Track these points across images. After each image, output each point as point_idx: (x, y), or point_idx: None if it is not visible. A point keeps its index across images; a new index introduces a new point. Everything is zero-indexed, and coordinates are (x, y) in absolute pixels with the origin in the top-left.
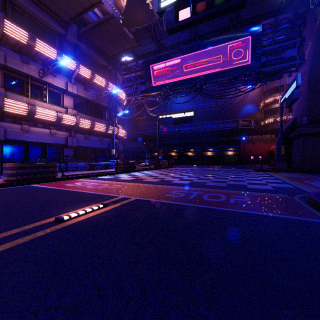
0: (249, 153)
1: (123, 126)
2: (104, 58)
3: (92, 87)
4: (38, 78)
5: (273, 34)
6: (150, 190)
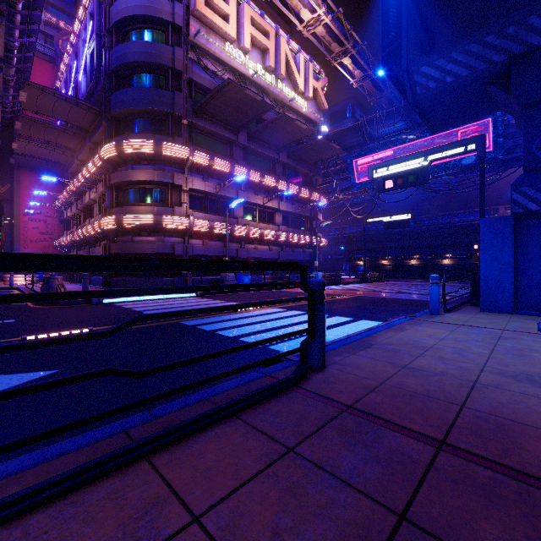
0: None
1: None
2: (306, 166)
3: (297, 200)
4: (262, 205)
5: None
6: (365, 293)
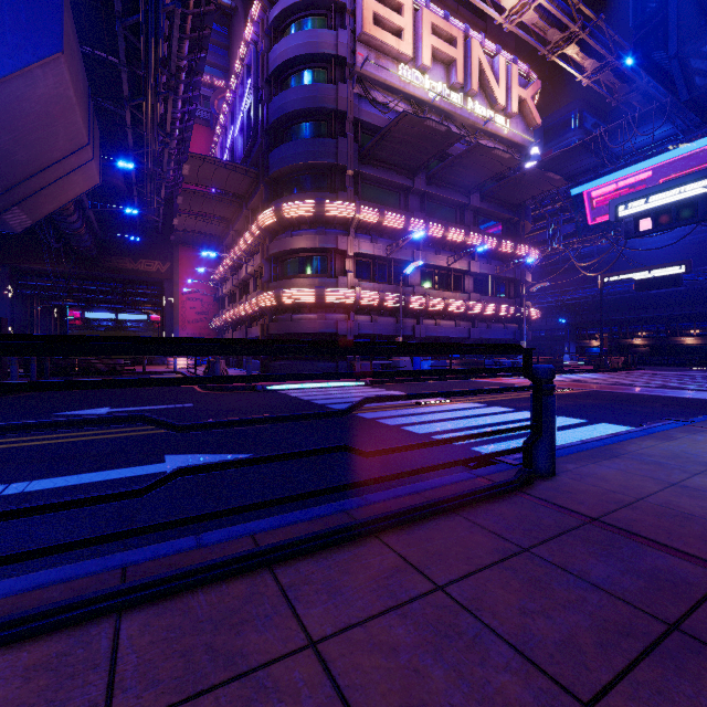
0: None
1: None
2: (509, 209)
3: (494, 257)
4: (446, 267)
5: None
6: (604, 387)
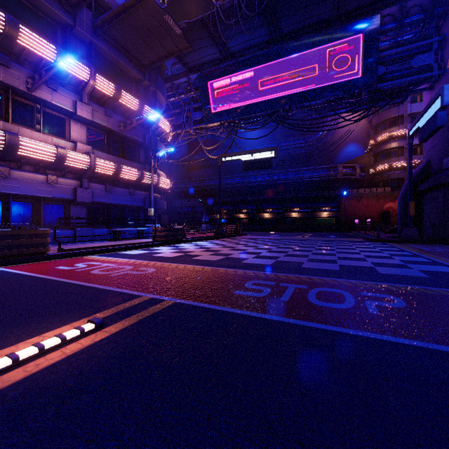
0: (352, 214)
1: (169, 175)
2: (137, 67)
3: (117, 111)
4: (26, 92)
5: (396, 31)
6: (204, 279)
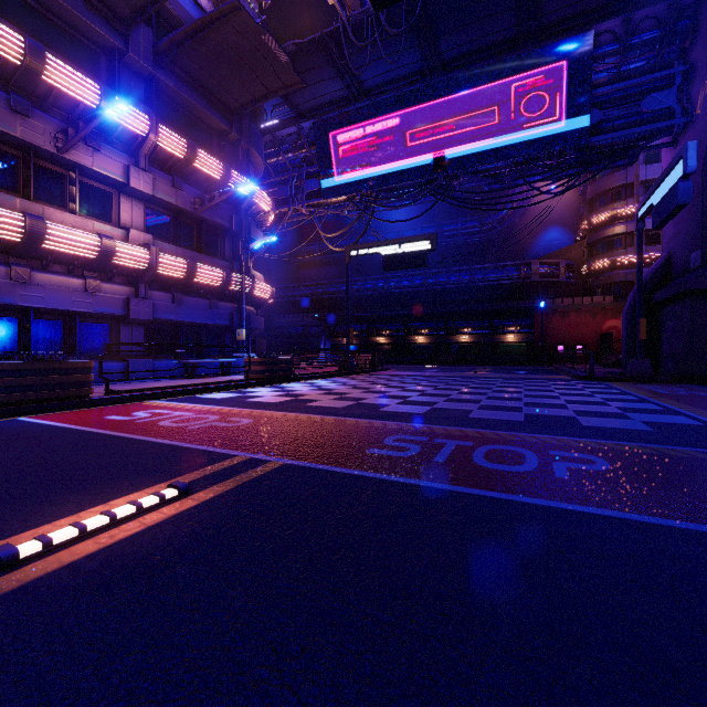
0: (554, 338)
1: (268, 277)
2: (221, 112)
3: (190, 181)
4: (54, 153)
5: (619, 56)
6: (325, 433)
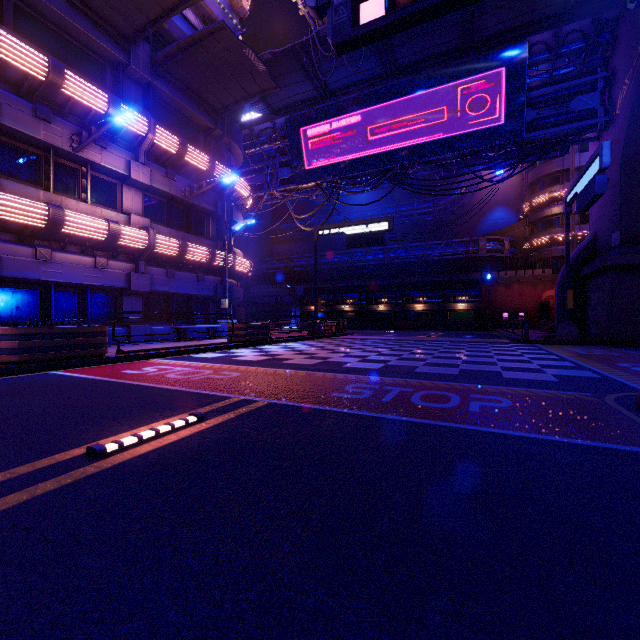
0: (499, 306)
1: (245, 252)
2: (207, 112)
3: (181, 172)
4: (70, 152)
5: (550, 63)
6: (299, 383)
